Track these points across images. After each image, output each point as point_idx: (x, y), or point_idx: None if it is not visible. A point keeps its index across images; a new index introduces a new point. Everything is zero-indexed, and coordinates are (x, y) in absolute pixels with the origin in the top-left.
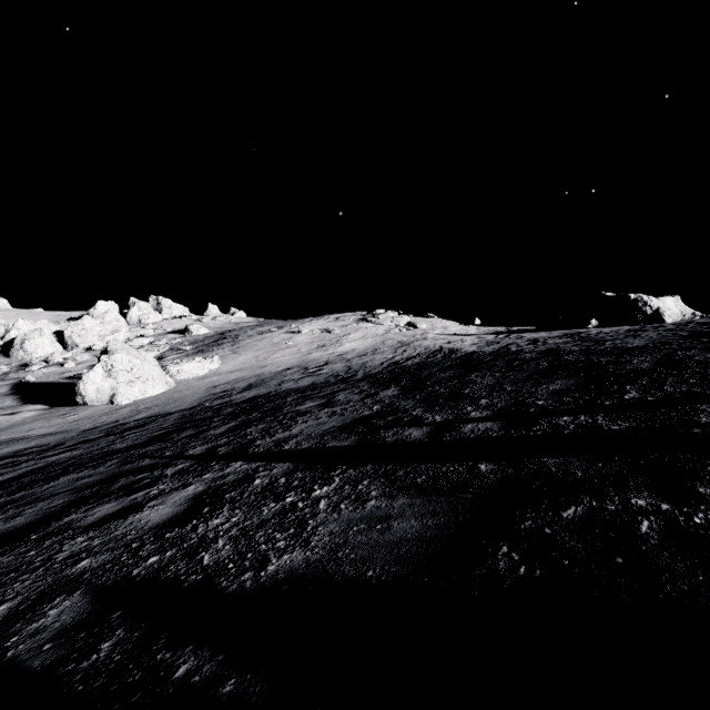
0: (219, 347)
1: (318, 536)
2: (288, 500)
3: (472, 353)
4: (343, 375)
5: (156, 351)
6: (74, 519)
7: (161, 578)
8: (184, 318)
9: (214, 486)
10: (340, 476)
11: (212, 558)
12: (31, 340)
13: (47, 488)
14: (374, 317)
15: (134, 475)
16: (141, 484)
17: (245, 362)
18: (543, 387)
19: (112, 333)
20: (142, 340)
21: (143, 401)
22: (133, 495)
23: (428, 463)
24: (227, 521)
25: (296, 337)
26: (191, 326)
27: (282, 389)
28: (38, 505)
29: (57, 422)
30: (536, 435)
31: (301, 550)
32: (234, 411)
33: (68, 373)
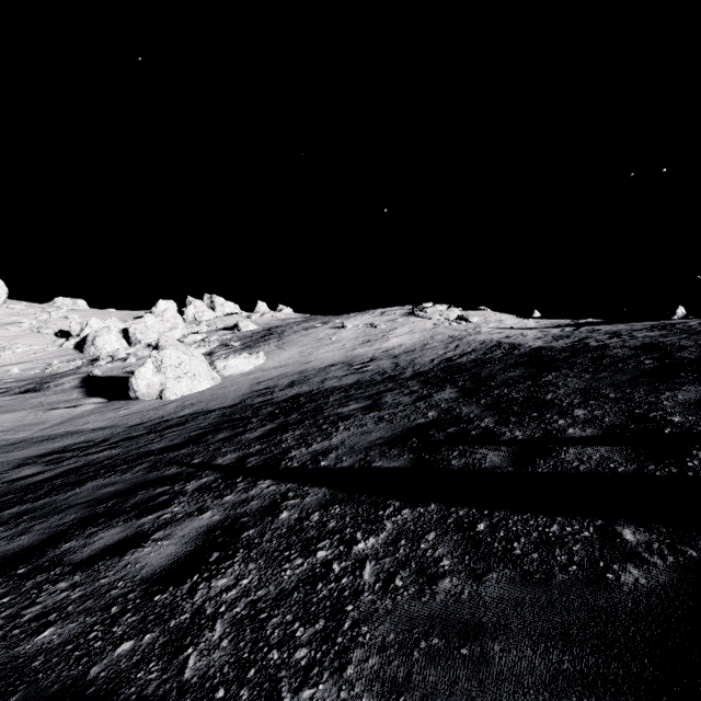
0: (265, 343)
1: (361, 649)
2: (320, 556)
3: (538, 348)
4: (390, 373)
5: (207, 346)
6: (72, 548)
7: (118, 699)
8: (235, 315)
9: (232, 516)
10: (391, 519)
11: (198, 666)
12: (101, 336)
13: (69, 496)
14: (421, 311)
15: (155, 487)
16: (157, 501)
17: (289, 358)
18: (666, 395)
19: (170, 330)
20: (195, 336)
21: (189, 396)
22: (143, 518)
23: (524, 512)
24: (235, 585)
25: (341, 333)
26: (240, 323)
27: (324, 387)
28: (50, 519)
29: (109, 416)
30: (700, 477)
31: (331, 682)
32: (273, 410)
33: (129, 367)
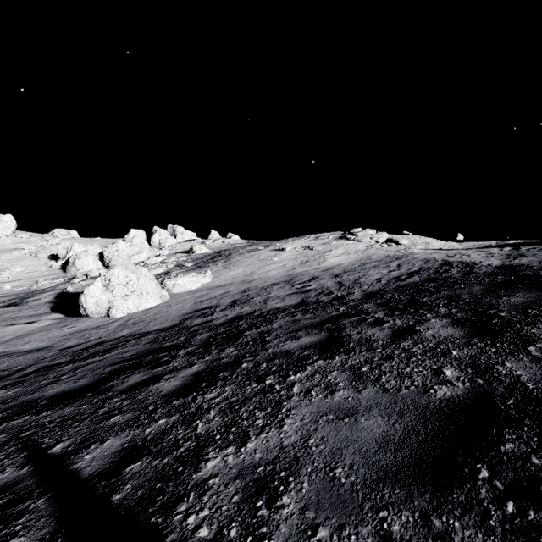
0: (213, 264)
1: None
2: None
3: (507, 267)
4: (336, 293)
5: (165, 267)
6: None
7: None
8: (192, 241)
9: None
10: None
11: None
12: (80, 259)
13: None
14: (353, 235)
15: None
16: None
17: (234, 276)
18: None
19: (137, 253)
20: (156, 258)
21: (135, 314)
22: None
23: None
24: None
25: (281, 254)
26: (194, 247)
27: (267, 308)
28: None
29: (53, 334)
30: None
31: None
32: (208, 338)
33: None
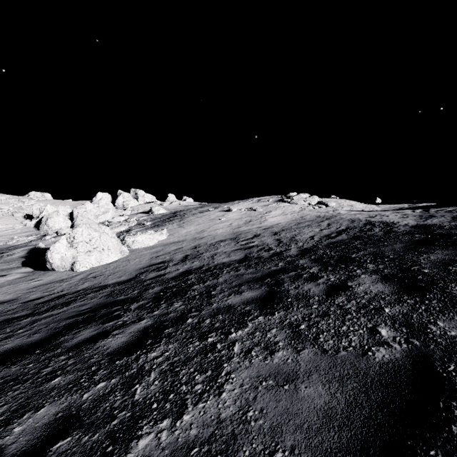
0: (169, 223)
1: None
2: None
3: (422, 226)
4: (275, 249)
5: (127, 225)
6: None
7: None
8: (152, 203)
9: None
10: None
11: None
12: (51, 218)
13: None
14: (289, 198)
15: None
16: None
17: (187, 234)
18: None
19: (103, 213)
20: (120, 217)
21: (97, 268)
22: None
23: None
24: None
25: (228, 214)
26: (153, 208)
27: (214, 263)
28: None
29: (20, 287)
30: None
31: None
32: (159, 292)
33: None
